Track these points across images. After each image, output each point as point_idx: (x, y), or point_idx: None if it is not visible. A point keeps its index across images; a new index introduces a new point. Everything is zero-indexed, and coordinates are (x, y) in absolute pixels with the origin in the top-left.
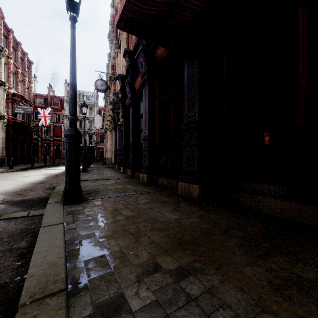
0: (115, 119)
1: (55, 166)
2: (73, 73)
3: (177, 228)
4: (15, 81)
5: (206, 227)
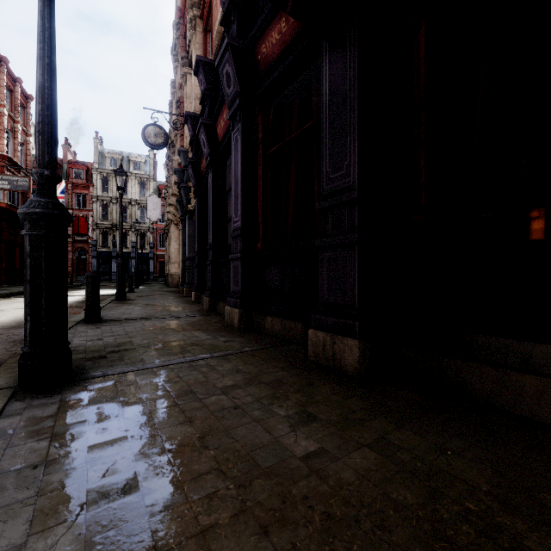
0: (182, 202)
1: (71, 290)
2: (45, 60)
3: (320, 511)
4: None
5: (414, 502)
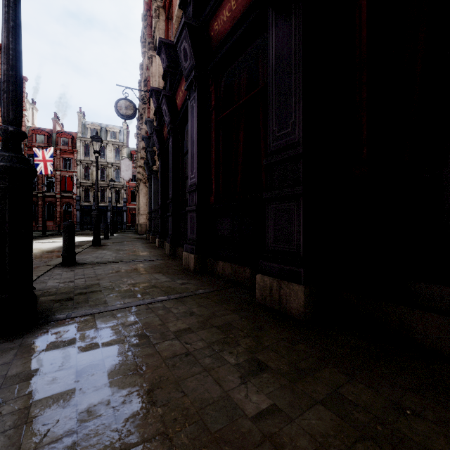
0: (149, 164)
1: (58, 237)
2: (9, 23)
3: None
4: None
5: None
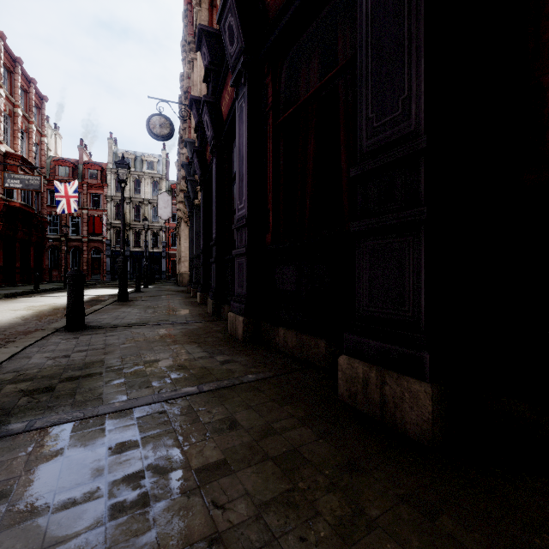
0: (190, 198)
1: None
2: None
3: None
4: (10, 130)
5: None
